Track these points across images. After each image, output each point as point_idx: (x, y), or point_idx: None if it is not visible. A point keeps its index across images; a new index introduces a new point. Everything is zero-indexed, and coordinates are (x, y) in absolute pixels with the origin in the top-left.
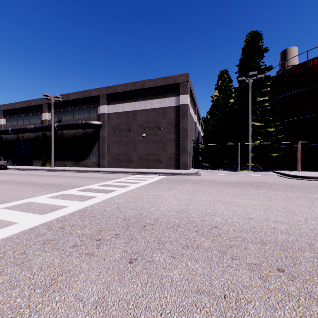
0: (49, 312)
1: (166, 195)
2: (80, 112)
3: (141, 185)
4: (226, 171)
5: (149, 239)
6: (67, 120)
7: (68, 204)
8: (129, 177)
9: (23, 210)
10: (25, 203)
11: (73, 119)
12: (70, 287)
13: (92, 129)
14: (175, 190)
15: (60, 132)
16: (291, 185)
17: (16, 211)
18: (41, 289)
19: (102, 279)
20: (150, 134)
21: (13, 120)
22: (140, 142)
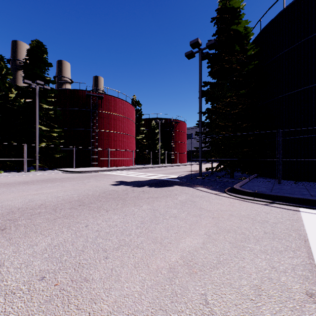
0: None
1: None
2: None
3: None
4: (9, 172)
5: None
6: None
7: None
8: None
9: None
10: None
11: None
12: None
13: None
14: None
15: None
16: (73, 177)
17: None
18: None
19: None
20: None
21: None
22: None
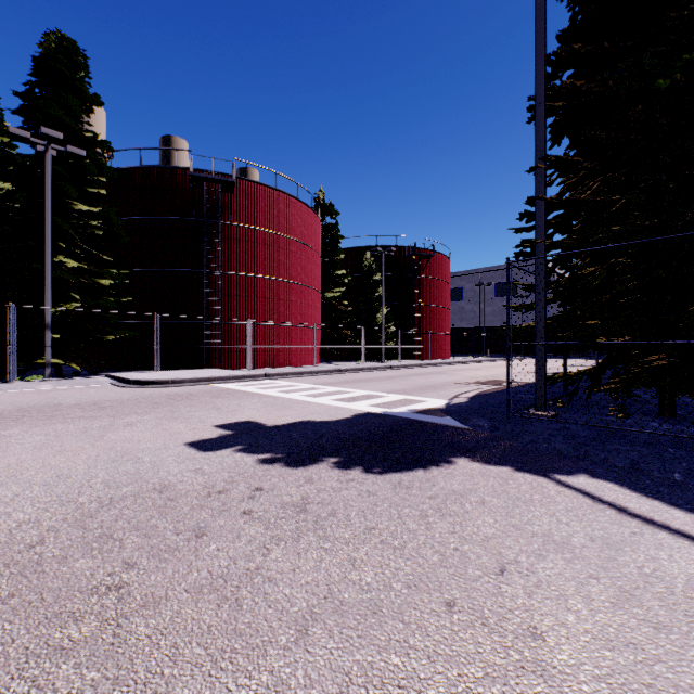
0: None
1: None
2: None
3: None
4: None
5: None
6: None
7: None
8: None
9: None
10: None
11: None
12: None
13: None
14: None
15: None
16: (111, 403)
17: None
18: None
19: None
20: None
21: None
22: None
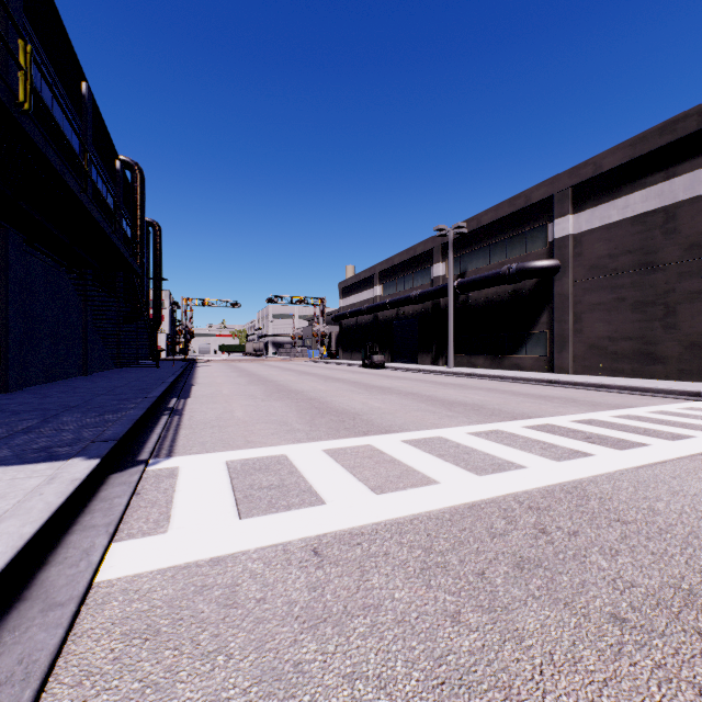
0: None
1: None
2: (504, 247)
3: None
4: None
5: None
6: (477, 271)
7: (523, 461)
8: (665, 406)
9: (436, 454)
10: (433, 439)
11: (488, 265)
12: None
13: (532, 281)
14: None
15: (464, 297)
16: None
17: (425, 454)
18: None
19: None
20: None
21: (391, 286)
22: (691, 298)
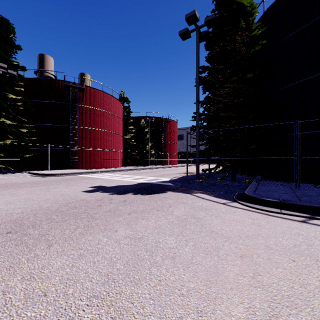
0: None
1: None
2: None
3: None
4: None
5: None
6: None
7: None
8: None
9: None
10: None
11: None
12: None
13: None
14: None
15: None
16: (40, 182)
17: None
18: None
19: None
20: None
21: None
22: None
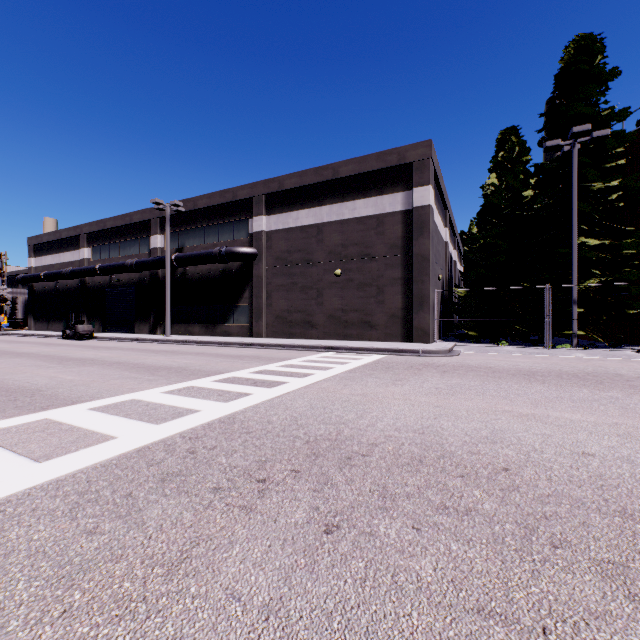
0: (181, 615)
1: (389, 394)
2: (217, 231)
3: (335, 372)
4: (517, 346)
5: (362, 486)
6: (194, 248)
7: (201, 406)
8: (311, 357)
9: (124, 414)
10: (125, 402)
11: (204, 244)
12: (216, 570)
13: (239, 263)
14: (407, 384)
15: (182, 270)
16: None
17: (112, 416)
18: (165, 568)
19: (274, 561)
20: (350, 271)
21: (103, 250)
22: (330, 286)
